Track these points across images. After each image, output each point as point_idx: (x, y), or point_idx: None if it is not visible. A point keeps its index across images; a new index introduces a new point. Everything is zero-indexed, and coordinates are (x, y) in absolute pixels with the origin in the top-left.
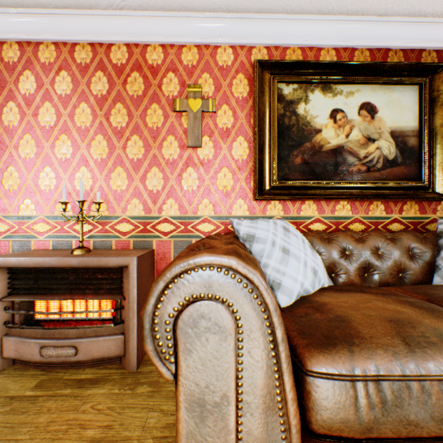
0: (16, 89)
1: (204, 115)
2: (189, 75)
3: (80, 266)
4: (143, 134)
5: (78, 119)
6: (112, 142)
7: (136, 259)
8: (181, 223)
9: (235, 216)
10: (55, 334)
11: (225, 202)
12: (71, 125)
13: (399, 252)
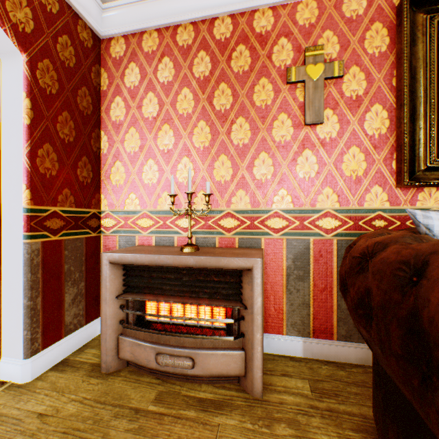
0: (122, 83)
1: (325, 83)
2: (305, 37)
3: (196, 266)
4: (249, 115)
5: (180, 106)
6: (215, 127)
7: (260, 260)
8: (295, 218)
9: (369, 208)
10: (170, 341)
11: (355, 191)
12: (173, 114)
13: None
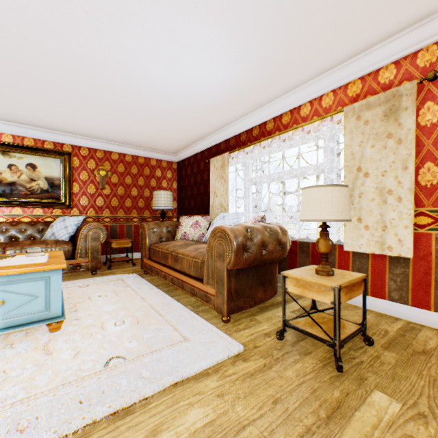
0: None
1: None
2: None
3: None
4: None
5: None
6: None
7: None
8: None
9: None
10: None
11: None
12: None
13: (33, 229)
